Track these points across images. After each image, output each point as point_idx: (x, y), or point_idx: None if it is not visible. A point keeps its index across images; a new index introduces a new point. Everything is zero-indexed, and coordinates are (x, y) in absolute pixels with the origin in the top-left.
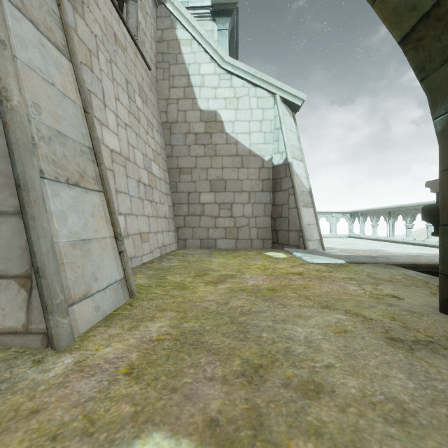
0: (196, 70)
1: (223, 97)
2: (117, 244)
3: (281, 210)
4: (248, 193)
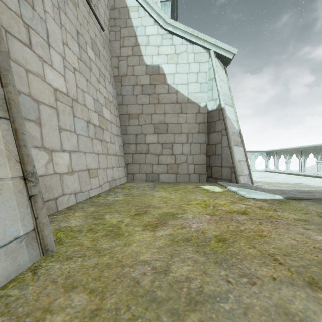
0: (142, 31)
1: (165, 54)
2: (27, 186)
3: (214, 149)
4: (186, 134)
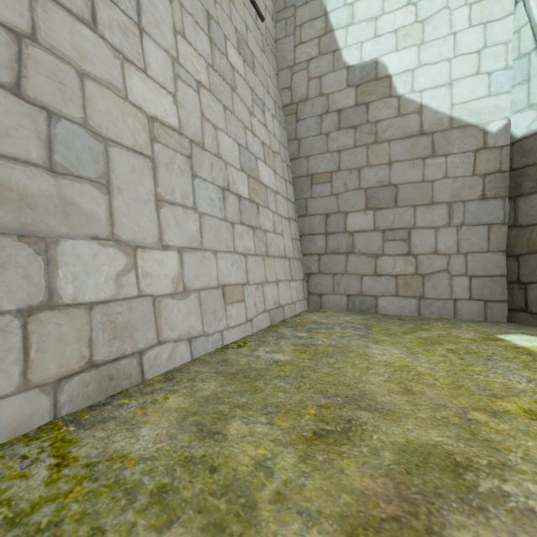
0: None
1: (391, 30)
2: None
3: (536, 236)
4: (446, 206)
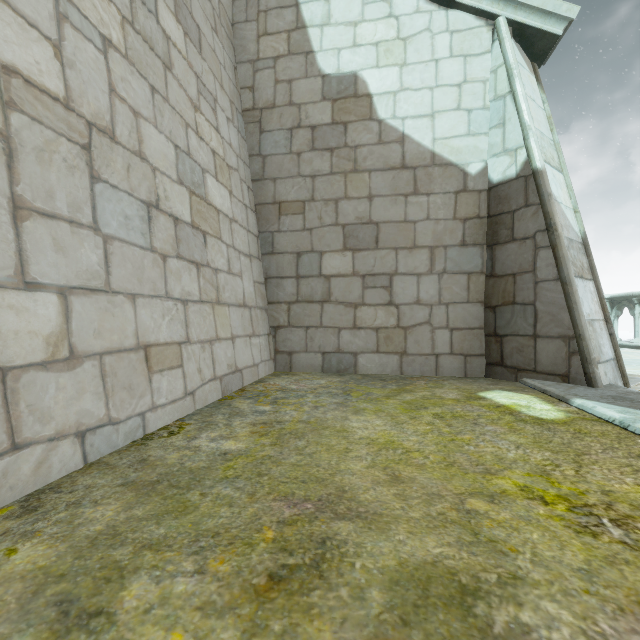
0: None
1: (372, 42)
2: None
3: (511, 287)
4: (428, 251)
